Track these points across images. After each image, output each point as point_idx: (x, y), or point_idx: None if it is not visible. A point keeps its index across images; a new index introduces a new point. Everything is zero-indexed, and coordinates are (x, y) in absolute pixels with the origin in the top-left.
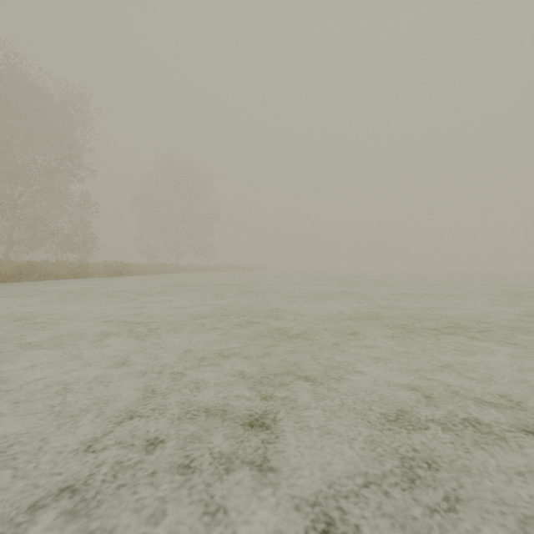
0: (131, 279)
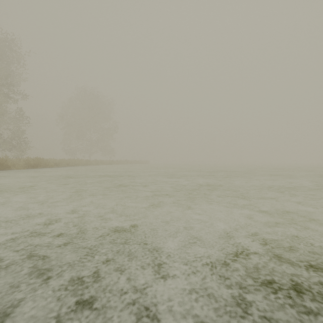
0: (41, 170)
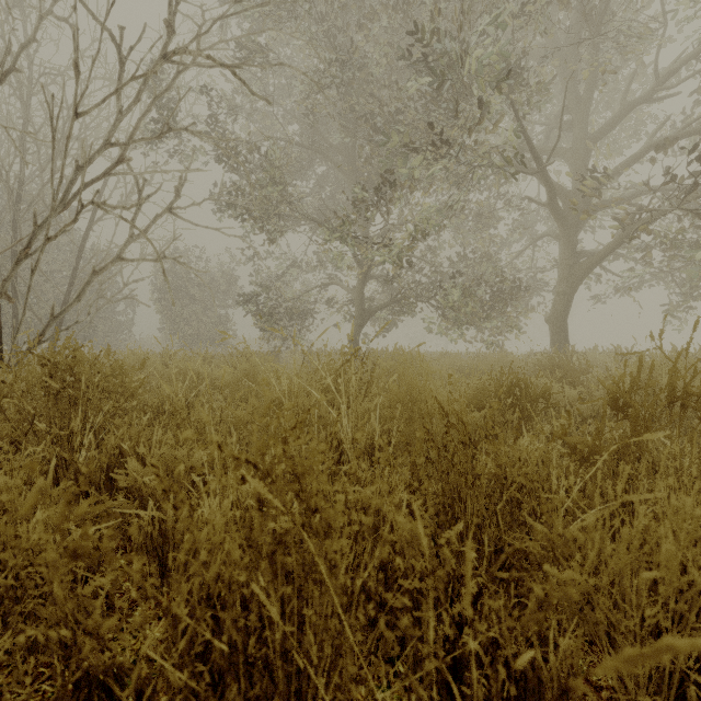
0: None
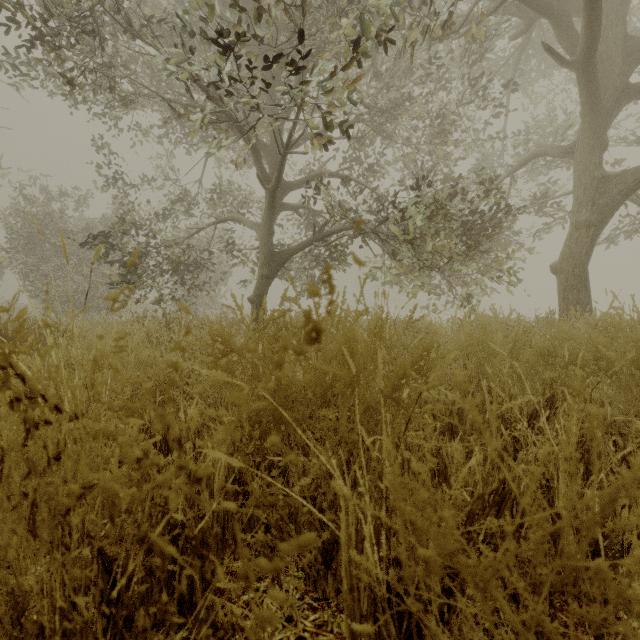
0: None
